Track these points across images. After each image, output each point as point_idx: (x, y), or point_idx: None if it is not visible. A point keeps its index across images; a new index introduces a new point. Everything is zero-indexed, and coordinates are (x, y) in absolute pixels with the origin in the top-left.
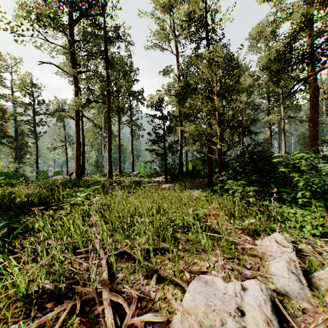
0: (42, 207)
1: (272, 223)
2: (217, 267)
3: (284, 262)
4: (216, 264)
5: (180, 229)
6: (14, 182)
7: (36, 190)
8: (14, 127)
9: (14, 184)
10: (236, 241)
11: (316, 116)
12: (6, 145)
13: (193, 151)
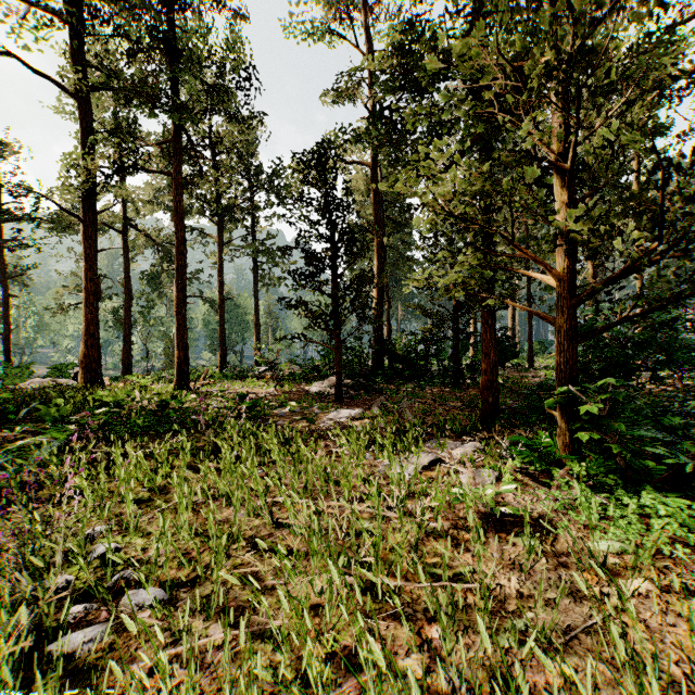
0: None
1: None
2: None
3: None
4: None
5: None
6: None
7: None
8: None
9: None
10: None
11: None
12: None
13: (453, 289)
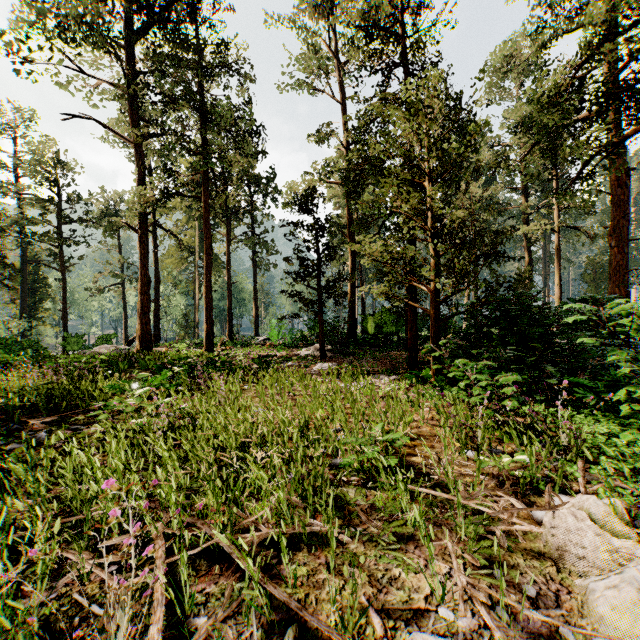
0: (51, 419)
1: (565, 461)
2: (451, 596)
3: (632, 590)
4: (447, 583)
5: (353, 474)
6: (10, 359)
7: (47, 379)
8: (19, 247)
9: (7, 364)
10: (488, 511)
11: (624, 225)
12: (1, 284)
13: (380, 297)
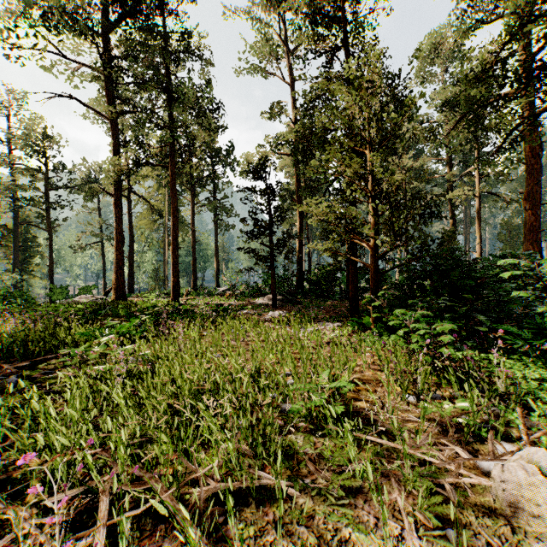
0: (24, 364)
1: (503, 407)
2: None
3: None
4: (399, 545)
5: (301, 420)
6: None
7: (25, 327)
8: (12, 210)
9: None
10: (434, 461)
11: (537, 191)
12: None
13: (325, 252)
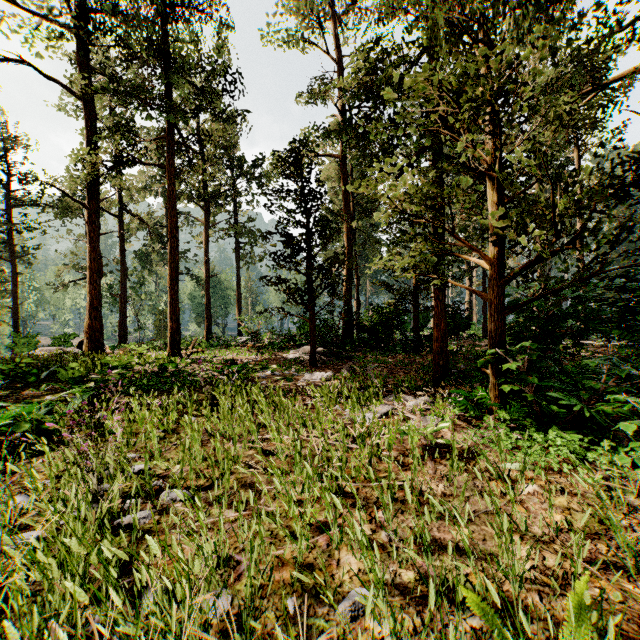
0: None
1: None
2: None
3: None
4: None
5: None
6: None
7: None
8: None
9: None
10: None
11: None
12: None
13: (406, 272)
